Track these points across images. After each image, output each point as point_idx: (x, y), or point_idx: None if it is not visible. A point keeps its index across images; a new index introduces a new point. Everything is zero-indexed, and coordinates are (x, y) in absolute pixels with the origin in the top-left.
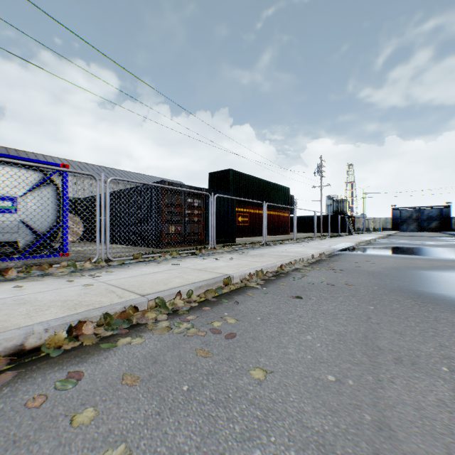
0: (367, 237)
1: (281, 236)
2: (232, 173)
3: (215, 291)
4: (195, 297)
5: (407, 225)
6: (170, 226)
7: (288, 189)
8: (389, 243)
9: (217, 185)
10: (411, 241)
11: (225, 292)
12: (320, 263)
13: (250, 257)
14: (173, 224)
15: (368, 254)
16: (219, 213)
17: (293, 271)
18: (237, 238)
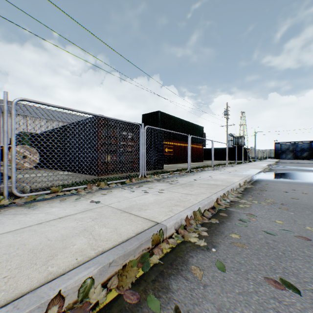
0: (264, 163)
1: (198, 163)
2: (161, 114)
3: (139, 262)
4: (97, 291)
5: (286, 154)
6: (106, 155)
7: (202, 128)
8: (287, 169)
9: (148, 123)
10: (301, 167)
11: (155, 263)
12: (250, 193)
13: (180, 187)
14: (108, 153)
15: (284, 180)
16: (150, 145)
17: (231, 206)
18: (164, 165)
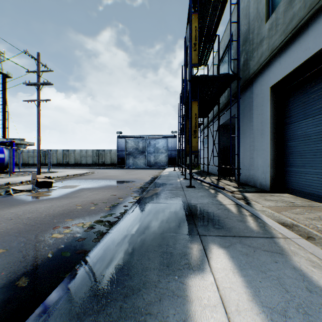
0: None
1: None
2: None
3: None
4: None
5: None
6: None
7: None
8: None
9: None
10: None
11: None
12: None
13: None
14: None
15: None
16: None
17: None
18: None
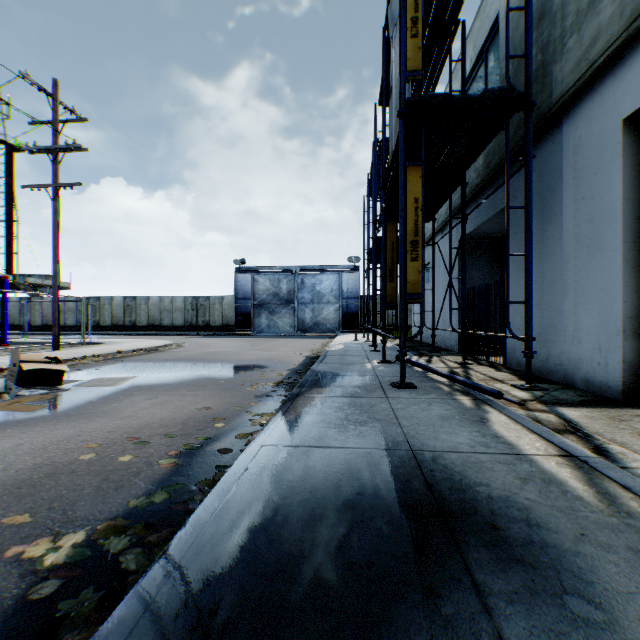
0: None
1: None
2: None
3: None
4: None
5: None
6: None
7: None
8: None
9: None
10: None
11: None
12: None
13: None
14: None
15: None
16: None
17: None
18: None
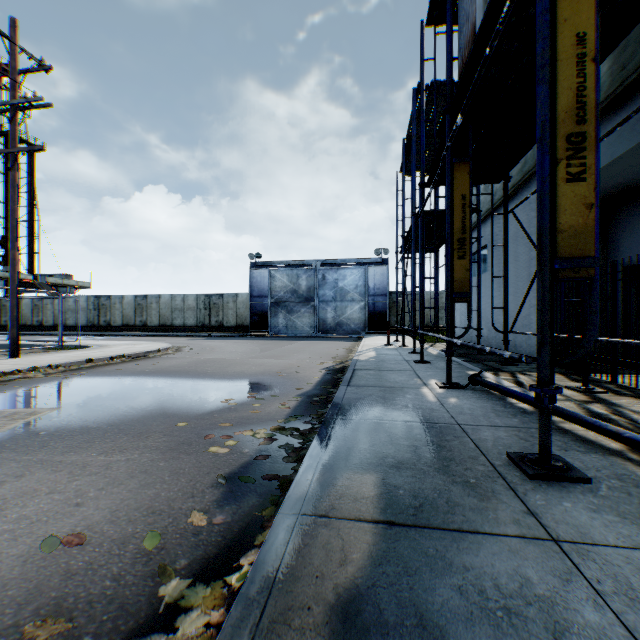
0: None
1: None
2: None
3: None
4: None
5: None
6: None
7: None
8: None
9: None
10: None
11: None
12: None
13: None
14: None
15: None
16: None
17: None
18: None
